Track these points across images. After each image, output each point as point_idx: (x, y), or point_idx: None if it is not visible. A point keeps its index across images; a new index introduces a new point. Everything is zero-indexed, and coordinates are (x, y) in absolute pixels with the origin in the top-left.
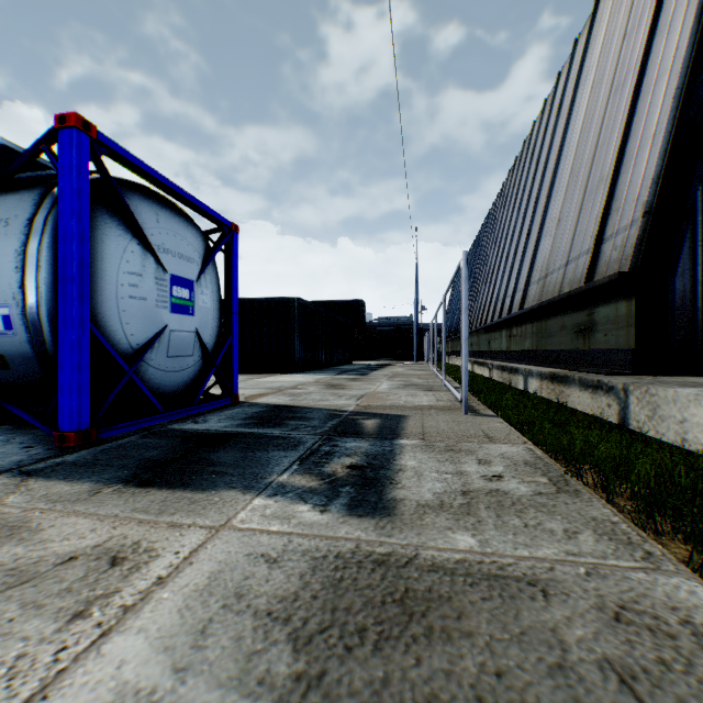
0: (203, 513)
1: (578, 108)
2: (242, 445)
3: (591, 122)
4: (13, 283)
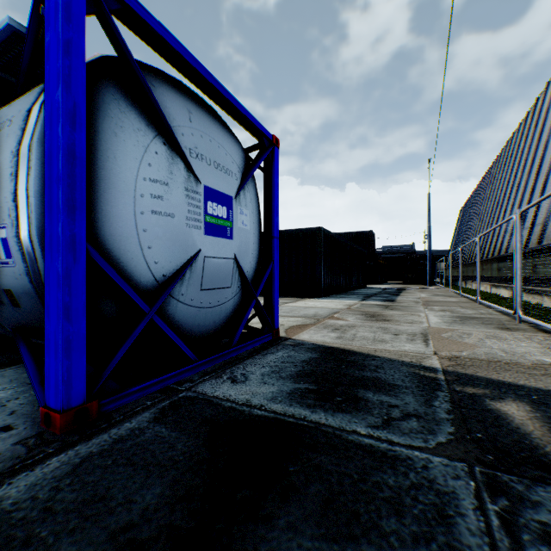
0: None
1: None
2: (315, 484)
3: None
4: (8, 196)
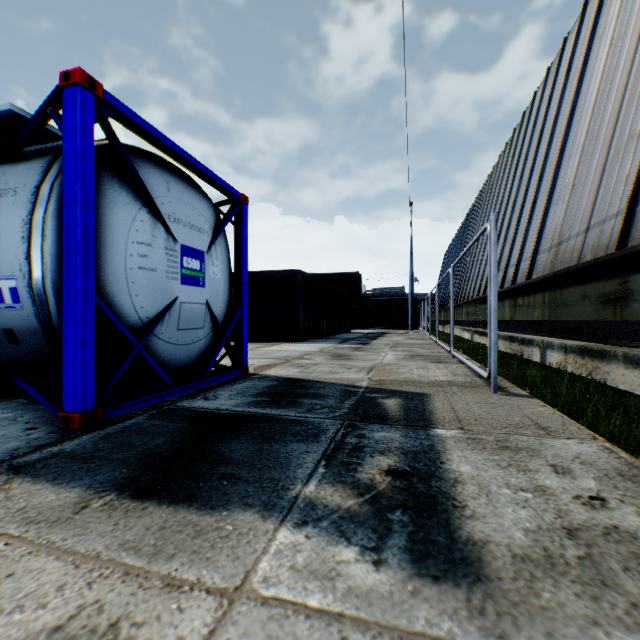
0: (211, 557)
1: (592, 68)
2: (255, 432)
3: (612, 80)
4: (20, 254)
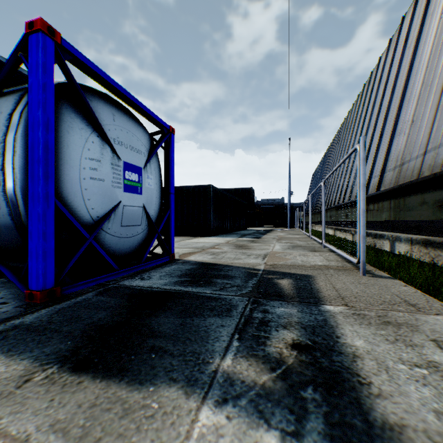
0: (136, 442)
1: (425, 36)
2: (179, 307)
3: (442, 42)
4: None
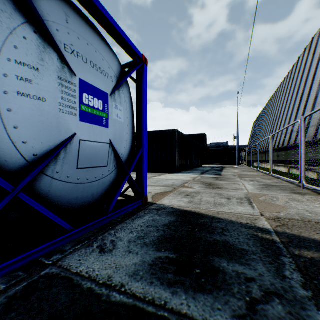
0: None
1: None
2: None
3: None
4: None
